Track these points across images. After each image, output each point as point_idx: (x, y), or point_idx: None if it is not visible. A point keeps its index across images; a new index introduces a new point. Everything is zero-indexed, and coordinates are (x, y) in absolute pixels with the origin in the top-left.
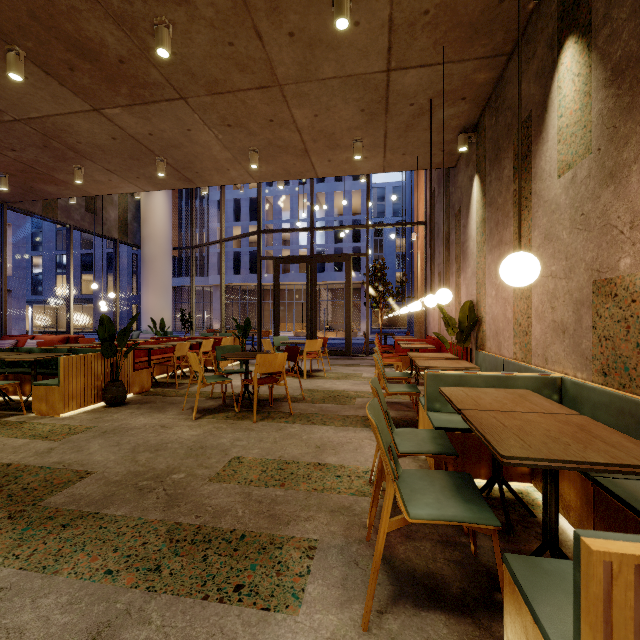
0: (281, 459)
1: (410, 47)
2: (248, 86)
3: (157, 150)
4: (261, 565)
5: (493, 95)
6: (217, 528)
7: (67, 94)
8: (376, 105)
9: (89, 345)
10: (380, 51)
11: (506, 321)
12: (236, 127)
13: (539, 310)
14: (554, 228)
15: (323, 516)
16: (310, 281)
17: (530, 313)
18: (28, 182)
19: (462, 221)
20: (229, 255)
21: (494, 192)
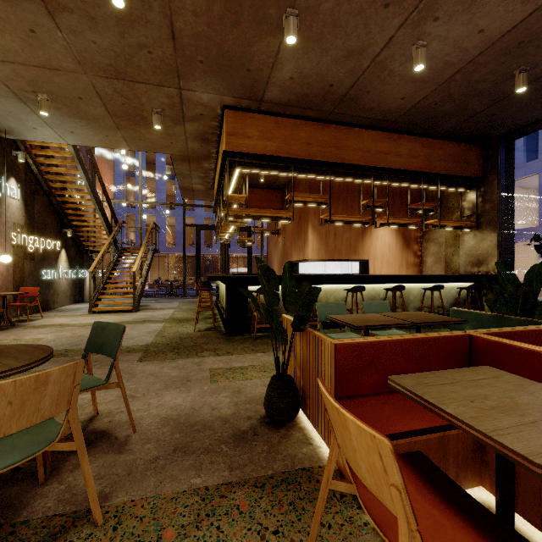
0: None
1: None
2: None
3: None
4: None
5: None
6: None
7: None
8: None
9: None
10: None
11: None
12: None
13: None
14: None
15: None
16: None
17: None
18: None
19: None
20: None
21: None
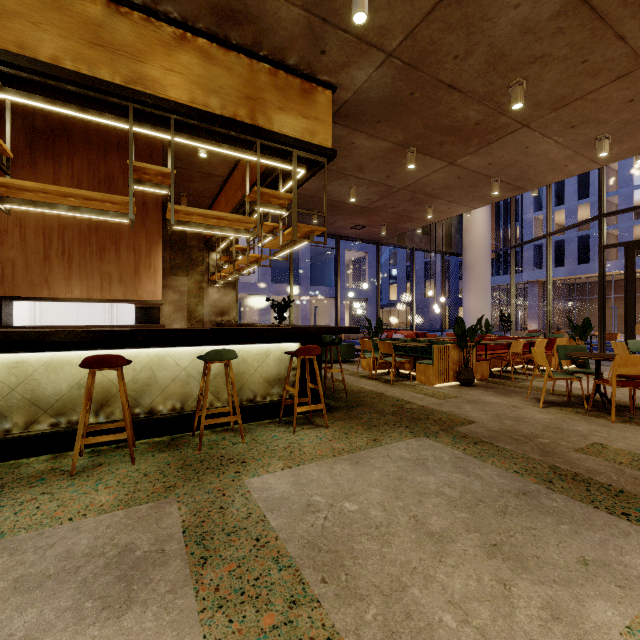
0: None
1: None
2: (601, 84)
3: (492, 174)
4: None
5: None
6: (593, 479)
7: (434, 161)
8: None
9: (437, 339)
10: None
11: None
12: (581, 125)
13: None
14: None
15: None
16: None
17: None
18: (395, 225)
19: None
20: None
21: None
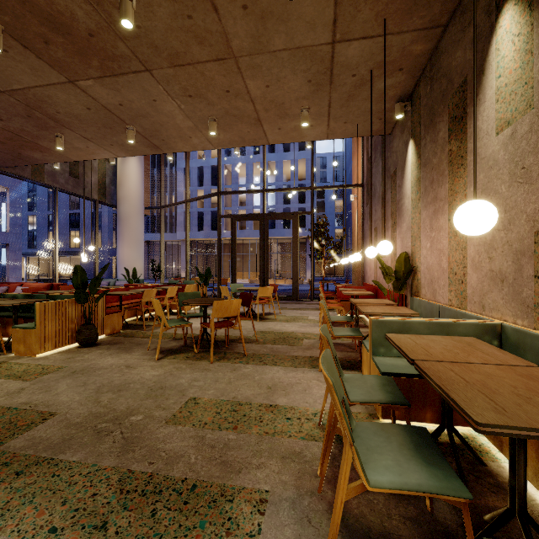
0: (235, 400)
1: (354, 19)
2: (206, 58)
3: (127, 119)
4: (210, 522)
5: (428, 66)
6: (169, 477)
7: (44, 67)
8: (322, 76)
9: (68, 291)
10: (326, 23)
11: (441, 270)
12: (196, 97)
13: (475, 260)
14: (492, 183)
15: (274, 463)
16: (262, 236)
17: (466, 263)
18: (16, 149)
19: (397, 181)
20: (194, 214)
21: (429, 153)
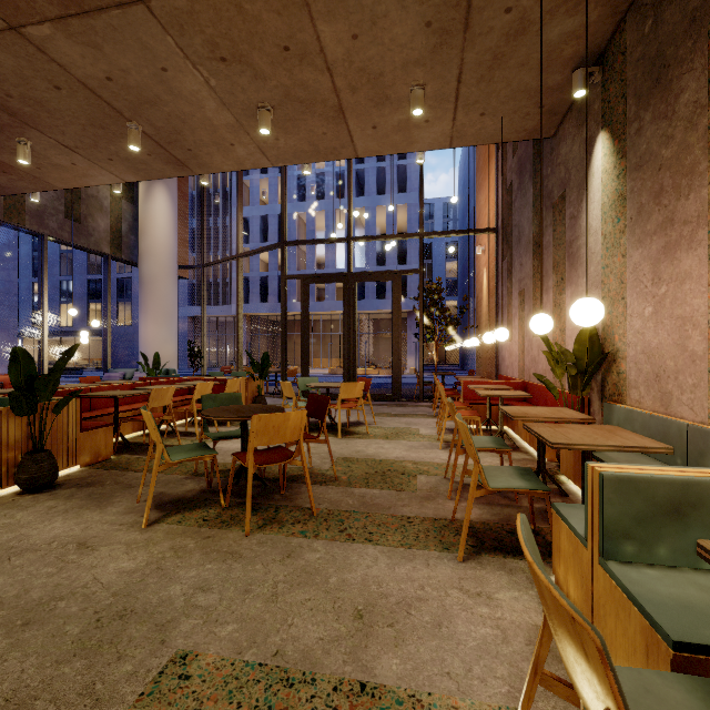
0: (277, 664)
1: None
2: None
3: (126, 110)
4: None
5: None
6: None
7: None
8: (451, 12)
9: None
10: None
11: (687, 357)
12: (234, 63)
13: None
14: None
15: None
16: (348, 305)
17: None
18: None
19: (569, 210)
20: (255, 280)
21: (650, 143)
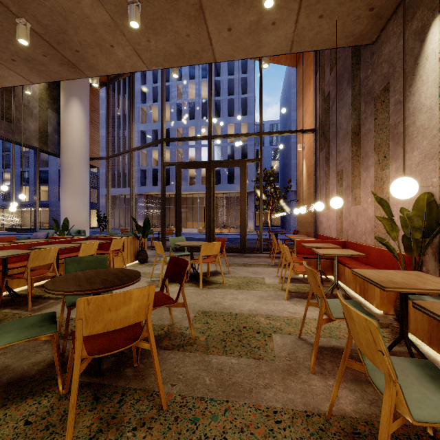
0: None
1: None
2: None
3: (11, 3)
4: None
5: None
6: None
7: None
8: None
9: None
10: None
11: None
12: None
13: None
14: None
15: None
16: (208, 184)
17: None
18: None
19: (393, 98)
20: (149, 171)
21: None
